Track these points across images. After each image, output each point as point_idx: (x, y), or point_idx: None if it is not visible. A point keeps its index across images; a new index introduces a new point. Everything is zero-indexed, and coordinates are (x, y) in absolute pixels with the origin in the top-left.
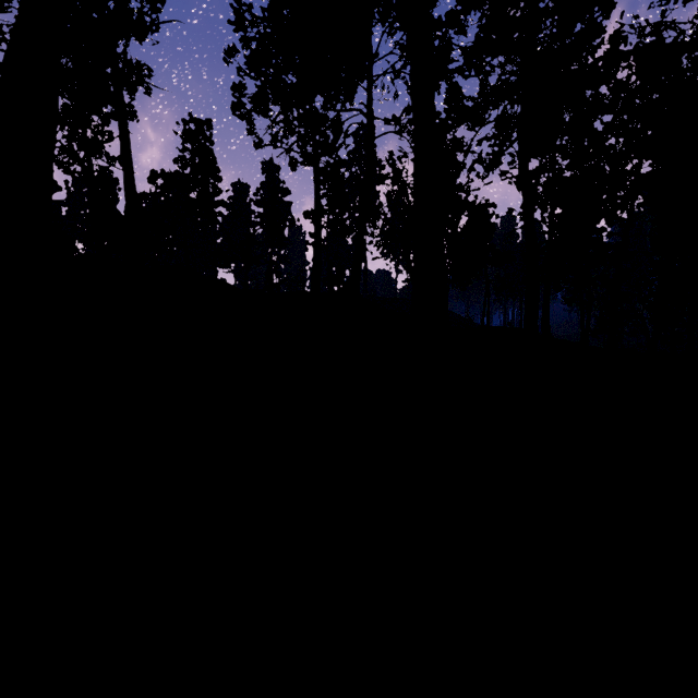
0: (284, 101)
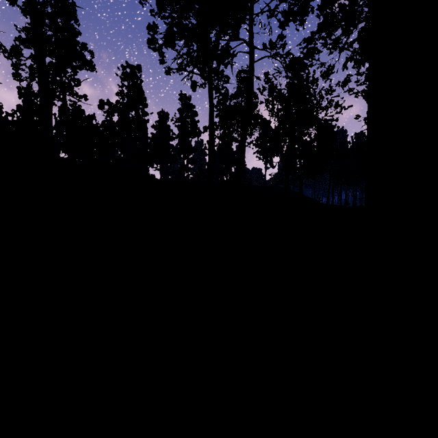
0: (186, 36)
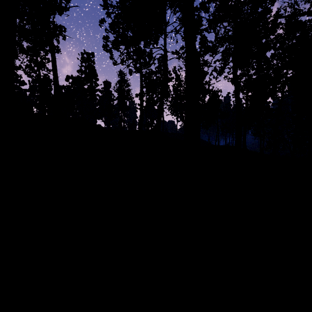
0: (126, 44)
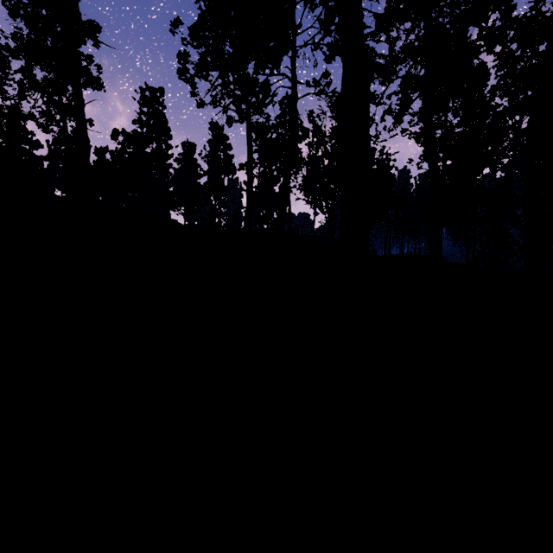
0: (221, 67)
